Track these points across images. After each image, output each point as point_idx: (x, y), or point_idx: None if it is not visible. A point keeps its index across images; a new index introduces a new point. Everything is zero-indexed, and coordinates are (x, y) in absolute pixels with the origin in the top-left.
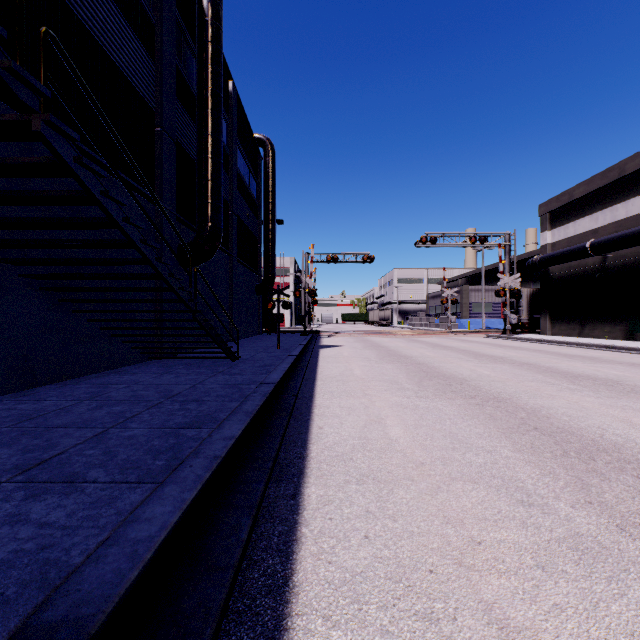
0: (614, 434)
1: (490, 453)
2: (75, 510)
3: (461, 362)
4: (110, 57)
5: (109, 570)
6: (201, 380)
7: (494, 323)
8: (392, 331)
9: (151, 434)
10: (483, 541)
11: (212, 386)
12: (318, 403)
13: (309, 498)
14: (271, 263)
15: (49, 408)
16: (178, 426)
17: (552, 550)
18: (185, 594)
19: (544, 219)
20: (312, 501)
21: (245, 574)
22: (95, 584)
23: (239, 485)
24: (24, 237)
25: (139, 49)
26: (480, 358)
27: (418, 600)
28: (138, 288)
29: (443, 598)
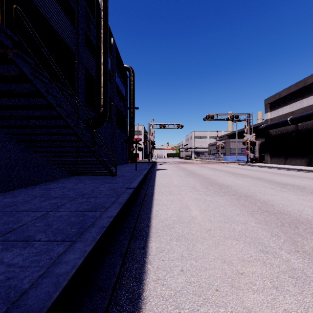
0: (306, 214)
1: (244, 224)
2: (28, 256)
3: (226, 177)
4: (52, 25)
5: (43, 292)
6: (97, 186)
7: (242, 158)
8: (192, 162)
9: (70, 214)
10: (243, 273)
11: (102, 189)
12: (156, 198)
13: (151, 248)
14: (132, 128)
15: (19, 201)
16: (84, 210)
17: (280, 278)
18: (85, 304)
19: (267, 107)
20: (153, 250)
21: (117, 291)
22: (34, 300)
23: (115, 242)
24: (8, 114)
25: (66, 21)
26: (236, 175)
27: (211, 307)
28: (65, 140)
29: (224, 306)
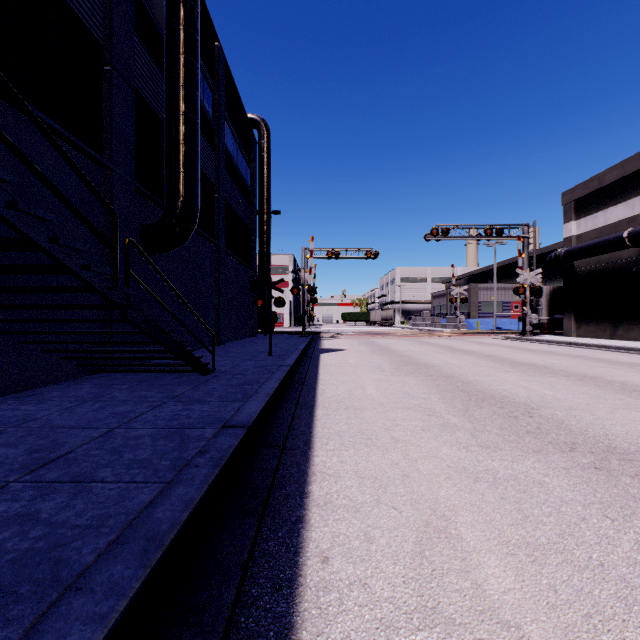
0: None
1: None
2: None
3: (500, 374)
4: None
5: None
6: (133, 416)
7: (505, 323)
8: (398, 332)
9: None
10: None
11: (140, 432)
12: (318, 464)
13: None
14: (266, 257)
15: None
16: None
17: None
18: None
19: (568, 209)
20: None
21: None
22: None
23: None
24: None
25: None
26: (519, 367)
27: None
28: (12, 266)
29: None
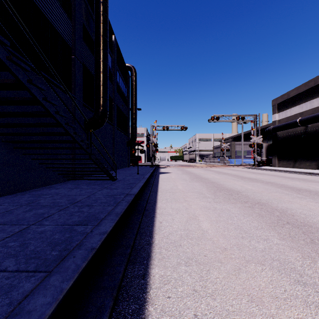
0: None
1: (266, 241)
2: None
3: (235, 181)
4: (45, 15)
5: None
6: (94, 192)
7: (248, 161)
8: (196, 165)
9: (55, 229)
10: None
11: (99, 196)
12: (159, 206)
13: (154, 278)
14: (134, 130)
15: (0, 211)
16: (73, 223)
17: None
18: None
19: (274, 107)
20: (156, 280)
21: None
22: None
23: (107, 268)
24: None
25: (62, 13)
26: (244, 179)
27: None
28: (57, 141)
29: None
